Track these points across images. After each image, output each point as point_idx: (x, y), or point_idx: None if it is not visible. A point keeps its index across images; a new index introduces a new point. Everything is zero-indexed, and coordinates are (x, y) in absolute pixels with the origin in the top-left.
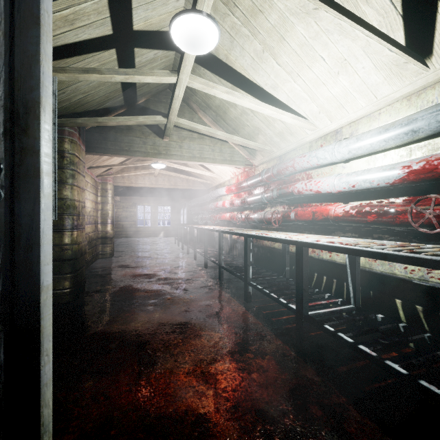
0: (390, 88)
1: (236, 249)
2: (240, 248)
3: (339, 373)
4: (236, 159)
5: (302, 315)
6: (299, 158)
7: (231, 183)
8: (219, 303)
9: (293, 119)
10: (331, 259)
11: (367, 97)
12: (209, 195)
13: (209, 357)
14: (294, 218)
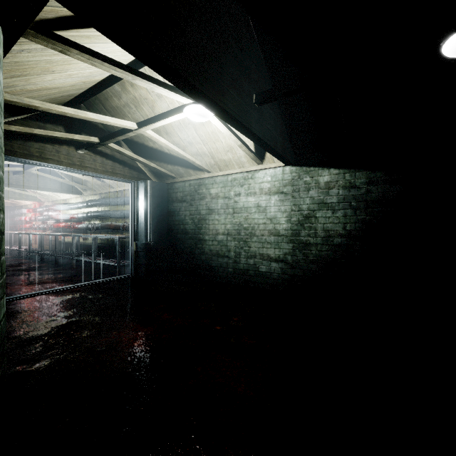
0: (71, 195)
1: (35, 244)
2: (37, 243)
3: (48, 262)
4: (31, 198)
5: (42, 253)
6: (54, 206)
7: (32, 207)
8: (15, 260)
9: (49, 194)
10: (65, 241)
11: (68, 195)
12: (15, 212)
13: (8, 265)
14: (53, 227)
